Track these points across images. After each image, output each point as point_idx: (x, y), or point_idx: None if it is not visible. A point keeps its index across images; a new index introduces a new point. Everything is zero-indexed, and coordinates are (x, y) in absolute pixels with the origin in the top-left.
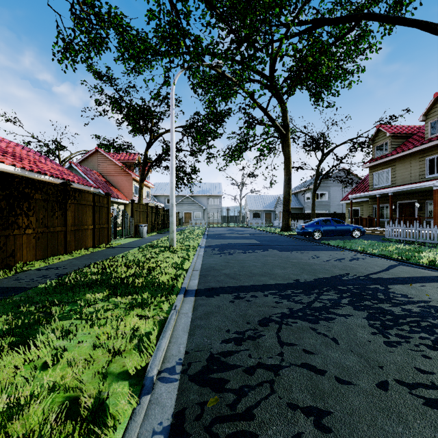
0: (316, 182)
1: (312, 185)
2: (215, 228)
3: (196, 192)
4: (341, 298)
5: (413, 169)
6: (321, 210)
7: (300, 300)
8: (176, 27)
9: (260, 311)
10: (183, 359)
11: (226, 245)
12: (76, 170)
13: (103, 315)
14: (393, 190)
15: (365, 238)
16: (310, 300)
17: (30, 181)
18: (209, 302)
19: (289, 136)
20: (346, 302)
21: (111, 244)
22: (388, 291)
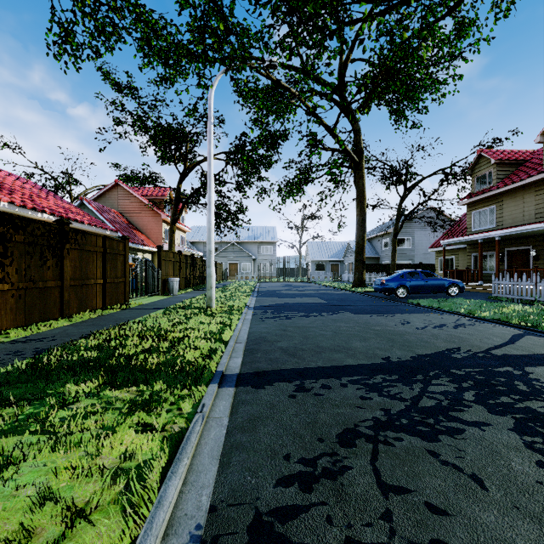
0: (397, 224)
1: (391, 229)
2: (268, 283)
3: (243, 238)
4: (461, 391)
5: (526, 206)
6: (403, 260)
7: (399, 393)
8: (213, 2)
9: (338, 414)
10: (203, 527)
11: (283, 305)
12: (90, 208)
13: (82, 423)
14: (501, 233)
15: (465, 296)
16: (414, 394)
17: (6, 216)
18: (256, 397)
19: (363, 165)
20: (472, 397)
21: (128, 304)
22: (529, 378)
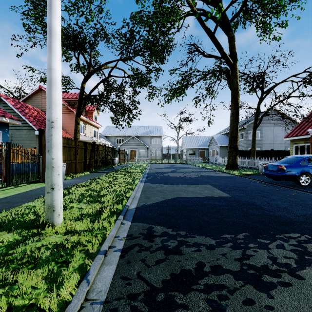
0: (257, 119)
1: (246, 125)
2: (157, 164)
3: (140, 133)
4: None
5: None
6: None
7: None
8: None
9: None
10: None
11: (177, 205)
12: (7, 103)
13: None
14: None
15: None
16: None
17: None
18: None
19: (236, 66)
20: None
21: None
22: None
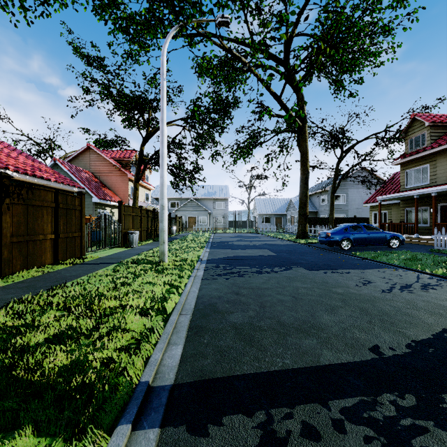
0: (335, 182)
1: (328, 187)
2: (222, 234)
3: (201, 195)
4: None
5: None
6: (339, 214)
7: None
8: None
9: None
10: None
11: (235, 258)
12: (62, 168)
13: None
14: (438, 189)
15: (406, 248)
16: None
17: None
18: None
19: (306, 129)
20: None
21: (83, 258)
22: None
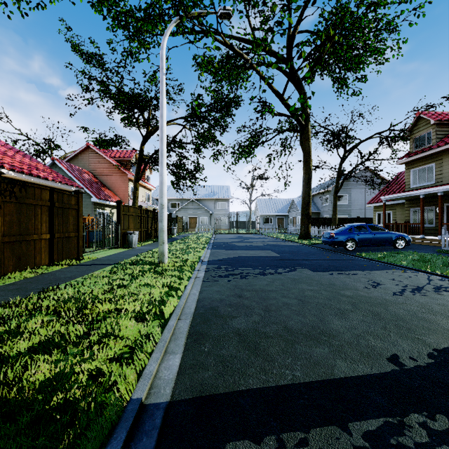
0: (338, 182)
1: (331, 187)
2: (223, 234)
3: (202, 195)
4: None
5: None
6: (341, 215)
7: None
8: None
9: None
10: None
11: (236, 259)
12: (61, 167)
13: None
14: (445, 189)
15: (412, 249)
16: None
17: None
18: None
19: (309, 127)
20: None
21: (80, 259)
22: None
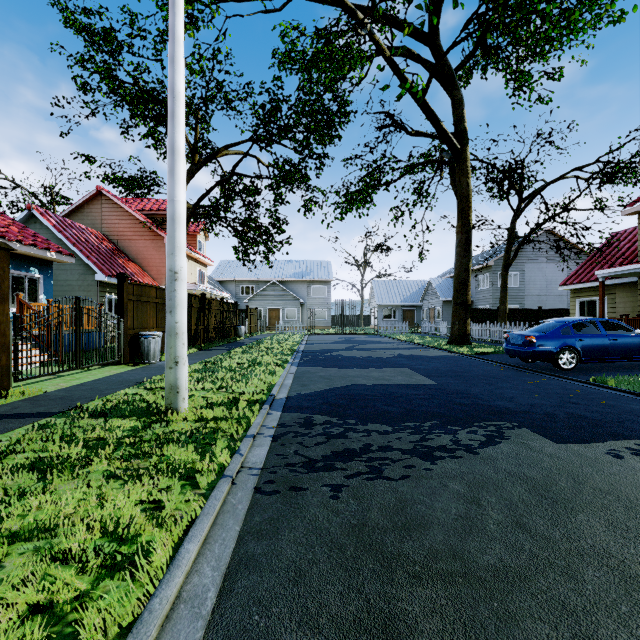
0: (509, 251)
1: (492, 261)
2: (321, 336)
3: (288, 275)
4: None
5: None
6: (509, 304)
7: None
8: None
9: None
10: None
11: (348, 394)
12: (44, 222)
13: None
14: None
15: None
16: None
17: None
18: None
19: (467, 154)
20: None
21: None
22: None
